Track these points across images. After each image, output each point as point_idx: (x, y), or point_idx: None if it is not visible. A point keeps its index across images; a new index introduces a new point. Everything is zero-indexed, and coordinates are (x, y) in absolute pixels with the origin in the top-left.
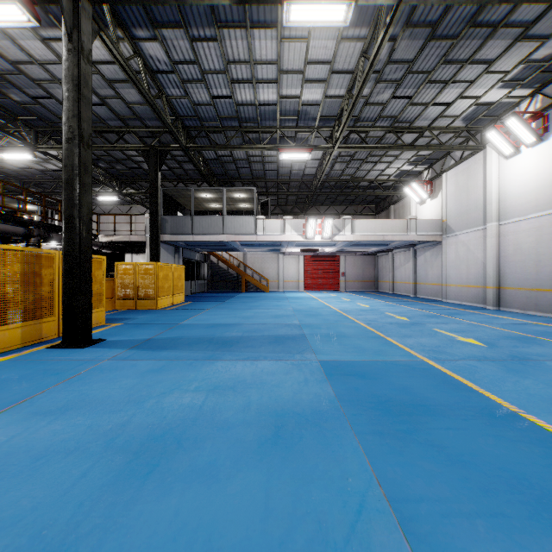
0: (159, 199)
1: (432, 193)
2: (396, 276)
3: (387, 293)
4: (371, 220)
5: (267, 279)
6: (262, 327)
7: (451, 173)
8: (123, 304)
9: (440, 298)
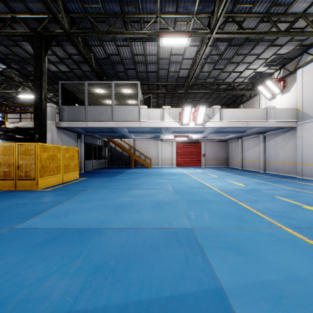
0: (44, 83)
1: (283, 89)
2: (245, 156)
3: (238, 169)
4: (236, 109)
5: (150, 159)
6: (133, 243)
7: (308, 67)
8: (3, 185)
9: (292, 175)
